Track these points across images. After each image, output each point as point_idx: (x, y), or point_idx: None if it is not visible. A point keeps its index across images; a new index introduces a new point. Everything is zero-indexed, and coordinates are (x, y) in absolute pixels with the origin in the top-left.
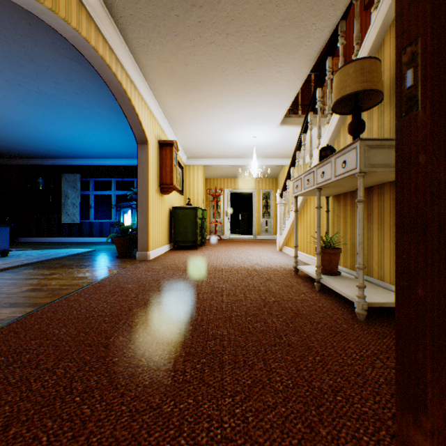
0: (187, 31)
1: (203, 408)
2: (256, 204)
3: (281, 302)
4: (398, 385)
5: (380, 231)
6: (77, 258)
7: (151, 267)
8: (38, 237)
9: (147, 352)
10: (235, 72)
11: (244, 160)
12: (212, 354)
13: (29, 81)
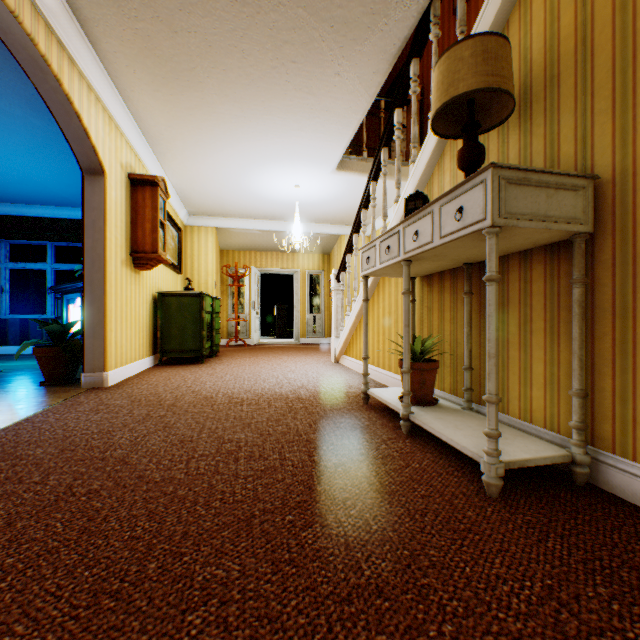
0: None
1: None
2: (299, 292)
3: (348, 465)
4: None
5: (503, 333)
6: None
7: (106, 402)
8: None
9: None
10: (265, 62)
11: (282, 224)
12: None
13: None
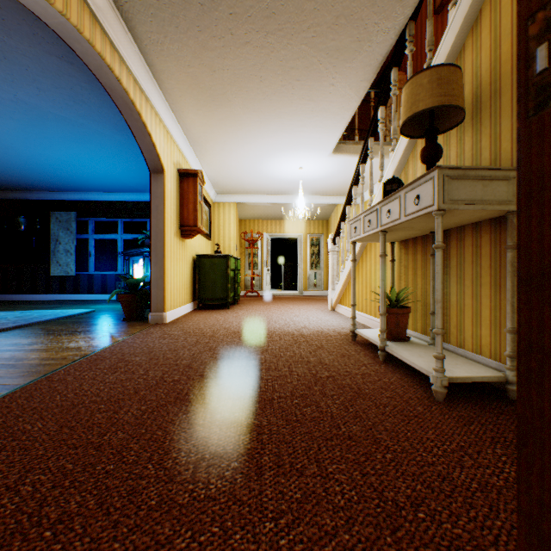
0: (215, 26)
1: (234, 540)
2: (302, 252)
3: (336, 377)
4: (522, 514)
5: (460, 286)
6: (70, 321)
7: (168, 332)
8: (19, 295)
9: (156, 454)
10: (276, 83)
11: (288, 197)
12: (246, 454)
13: (2, 85)
